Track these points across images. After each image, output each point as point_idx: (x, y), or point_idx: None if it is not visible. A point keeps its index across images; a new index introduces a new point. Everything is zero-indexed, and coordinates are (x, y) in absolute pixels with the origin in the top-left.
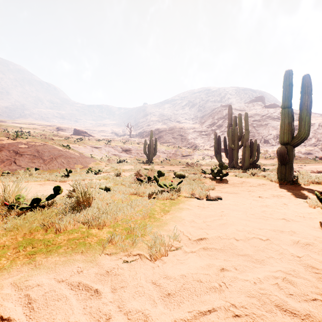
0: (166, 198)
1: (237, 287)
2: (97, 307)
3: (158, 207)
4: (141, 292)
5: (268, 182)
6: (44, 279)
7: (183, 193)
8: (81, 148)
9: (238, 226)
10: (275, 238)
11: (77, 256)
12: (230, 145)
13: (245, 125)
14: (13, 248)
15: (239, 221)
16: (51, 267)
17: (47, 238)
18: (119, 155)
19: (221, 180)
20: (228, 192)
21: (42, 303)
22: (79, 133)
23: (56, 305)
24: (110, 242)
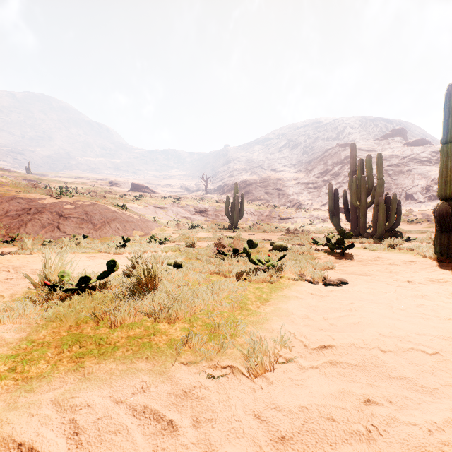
0: (262, 280)
1: (399, 436)
2: (173, 450)
3: (251, 293)
4: (238, 430)
5: (419, 258)
6: (95, 398)
7: (286, 274)
8: (141, 209)
9: (382, 328)
10: (450, 351)
11: (141, 364)
12: (353, 203)
13: (377, 171)
14: (55, 347)
15: (382, 319)
16: (104, 378)
17: (99, 334)
18: (191, 217)
19: (343, 254)
20: (355, 274)
21: (93, 436)
22: (138, 188)
23: (113, 440)
24: (187, 345)
